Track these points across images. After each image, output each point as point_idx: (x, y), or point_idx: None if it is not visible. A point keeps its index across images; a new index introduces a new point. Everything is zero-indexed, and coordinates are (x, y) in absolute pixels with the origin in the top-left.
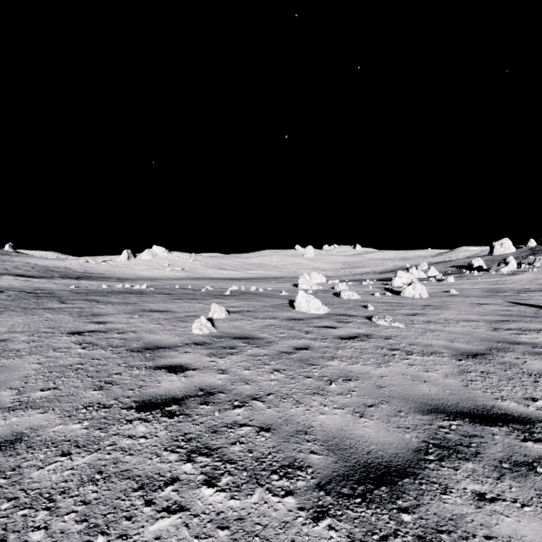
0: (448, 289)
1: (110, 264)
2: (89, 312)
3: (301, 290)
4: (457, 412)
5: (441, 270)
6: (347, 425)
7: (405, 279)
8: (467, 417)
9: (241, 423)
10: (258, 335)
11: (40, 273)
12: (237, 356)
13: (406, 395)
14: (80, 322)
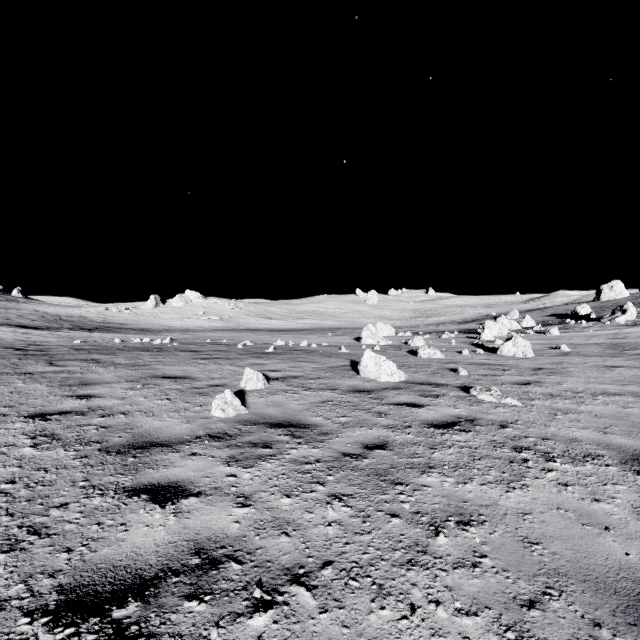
0: (555, 344)
1: (134, 312)
2: (78, 378)
3: (365, 345)
4: None
5: (537, 320)
6: None
7: (495, 332)
8: None
9: None
10: (308, 420)
11: (47, 323)
12: (273, 464)
13: (588, 567)
14: (56, 395)
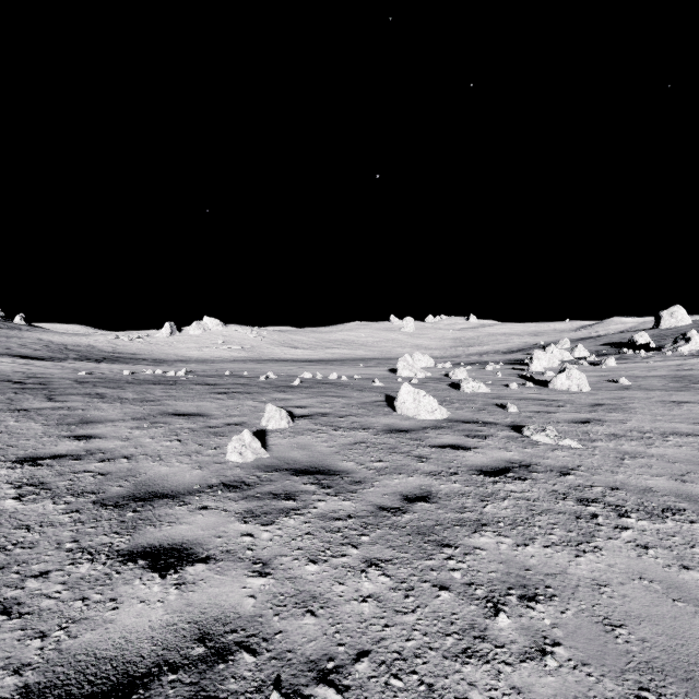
0: (613, 377)
1: (147, 341)
2: (78, 416)
3: (401, 378)
4: None
5: (591, 349)
6: None
7: (545, 362)
8: None
9: None
10: (338, 466)
11: (52, 353)
12: (296, 521)
13: (688, 659)
14: (51, 436)
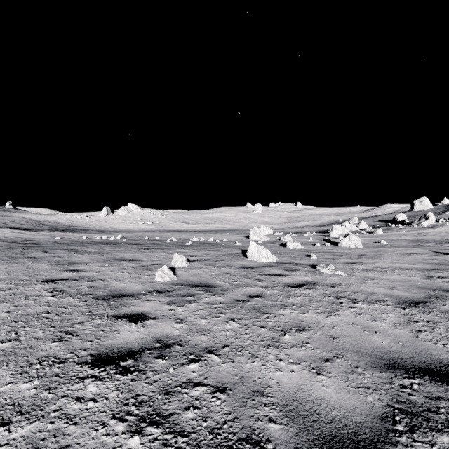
0: (378, 240)
1: (92, 219)
2: (66, 260)
3: (252, 240)
4: (415, 367)
5: (370, 224)
6: (305, 384)
7: (340, 232)
8: (426, 375)
9: (196, 382)
10: (215, 283)
11: (33, 226)
12: (195, 305)
13: (360, 347)
14: (56, 270)
